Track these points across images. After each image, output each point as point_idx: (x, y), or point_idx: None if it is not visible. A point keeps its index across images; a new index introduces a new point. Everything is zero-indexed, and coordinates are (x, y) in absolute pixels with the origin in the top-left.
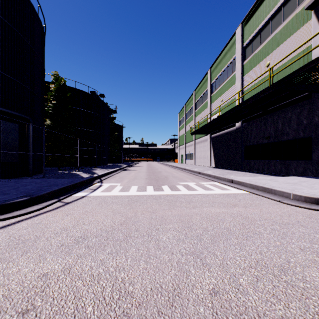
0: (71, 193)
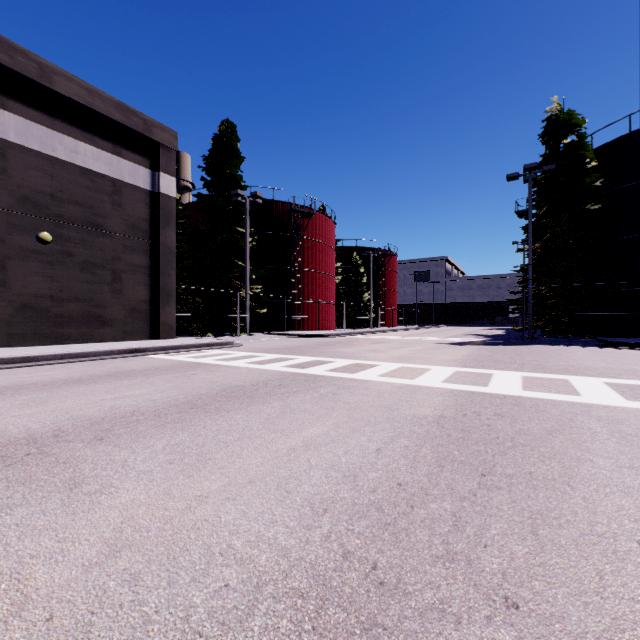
0: None
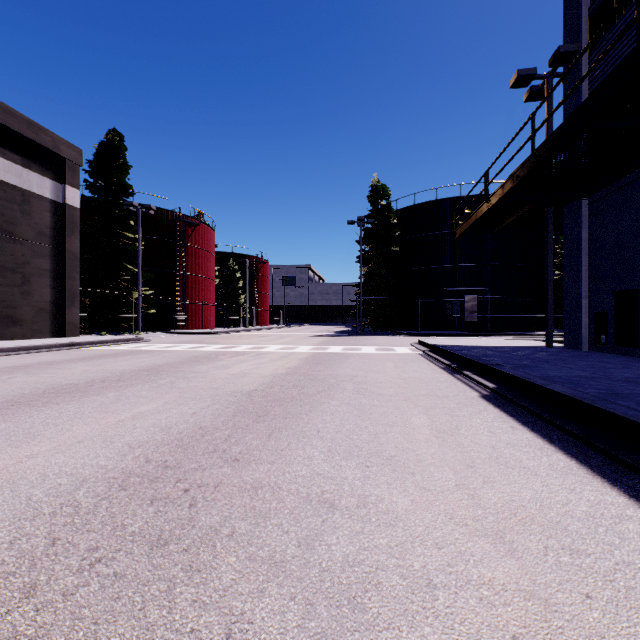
0: (435, 336)
